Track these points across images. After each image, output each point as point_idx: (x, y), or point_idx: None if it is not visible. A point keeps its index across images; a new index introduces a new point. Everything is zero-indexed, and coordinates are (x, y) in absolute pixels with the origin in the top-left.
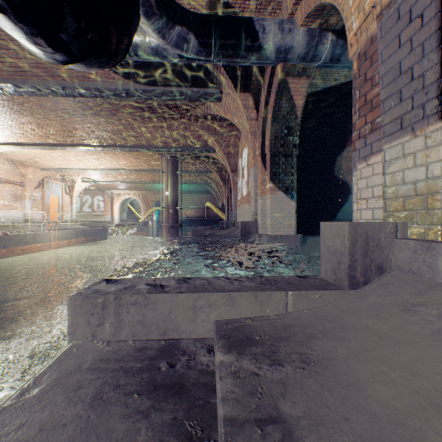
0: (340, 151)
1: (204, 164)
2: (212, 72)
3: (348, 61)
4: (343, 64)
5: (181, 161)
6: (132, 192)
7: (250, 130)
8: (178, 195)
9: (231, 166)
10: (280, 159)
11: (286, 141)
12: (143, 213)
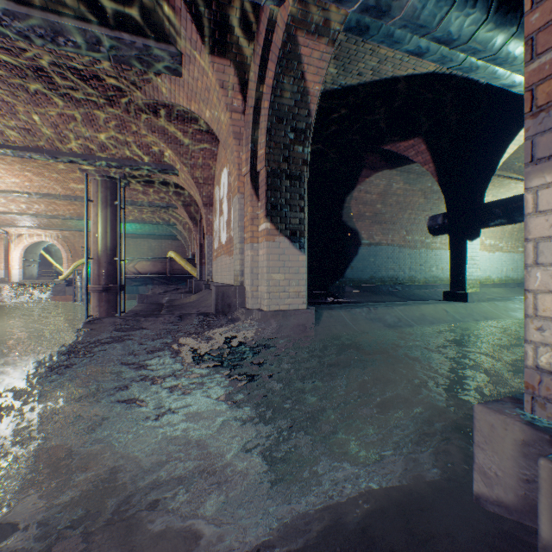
0: (350, 189)
1: (163, 194)
2: (159, 3)
3: (403, 12)
4: (393, 20)
5: (125, 185)
6: (47, 232)
7: (232, 129)
8: (118, 238)
9: (204, 198)
10: (283, 183)
11: (292, 152)
12: (68, 265)
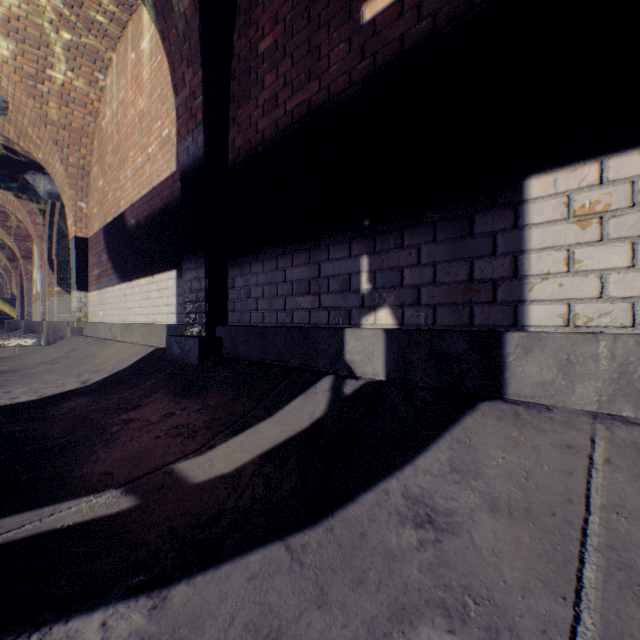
0: None
1: None
2: None
3: None
4: None
5: None
6: None
7: (37, 233)
8: None
9: (23, 251)
10: (70, 267)
11: None
12: None
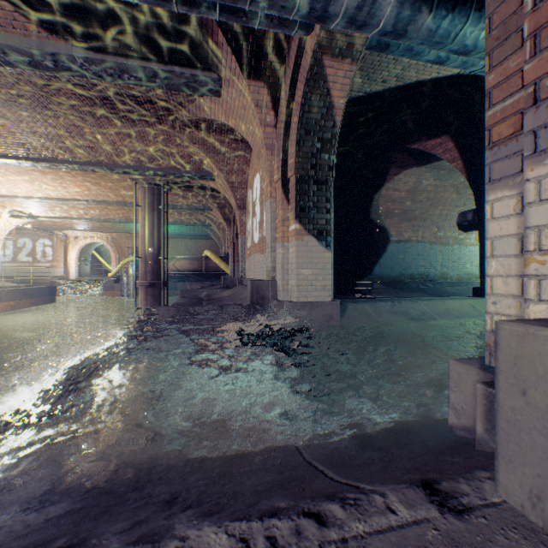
0: (378, 188)
1: (200, 198)
2: (204, 40)
3: (418, 33)
4: (409, 40)
5: (167, 191)
6: (98, 234)
7: (265, 141)
8: (161, 239)
9: (238, 201)
10: (311, 188)
11: (319, 160)
12: (115, 263)
